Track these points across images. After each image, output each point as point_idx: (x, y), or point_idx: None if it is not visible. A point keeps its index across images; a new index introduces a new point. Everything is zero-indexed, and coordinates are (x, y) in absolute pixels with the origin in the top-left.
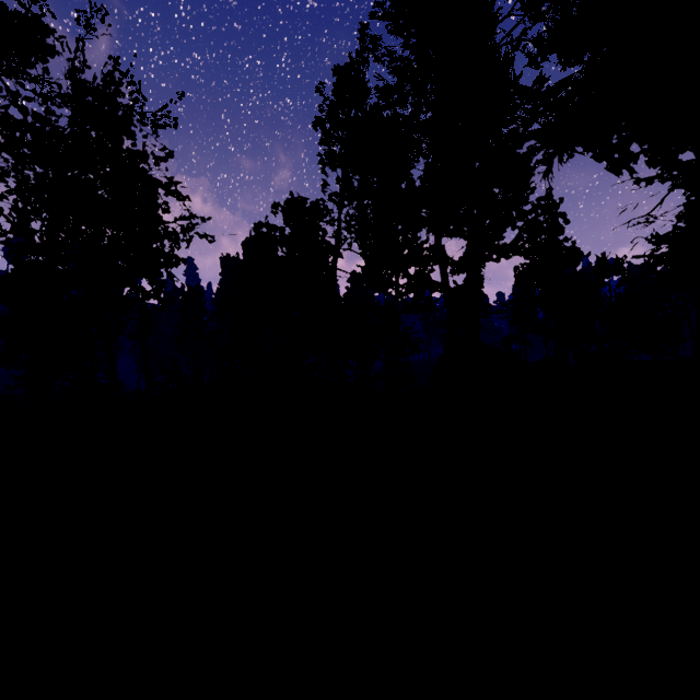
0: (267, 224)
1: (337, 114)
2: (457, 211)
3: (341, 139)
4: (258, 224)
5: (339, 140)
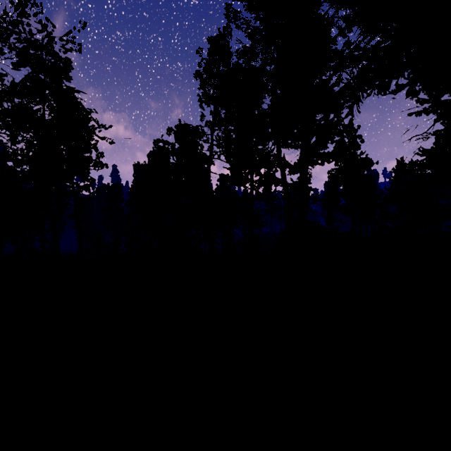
0: (163, 141)
1: (210, 68)
2: (293, 130)
3: (213, 84)
4: (156, 140)
5: (212, 85)
